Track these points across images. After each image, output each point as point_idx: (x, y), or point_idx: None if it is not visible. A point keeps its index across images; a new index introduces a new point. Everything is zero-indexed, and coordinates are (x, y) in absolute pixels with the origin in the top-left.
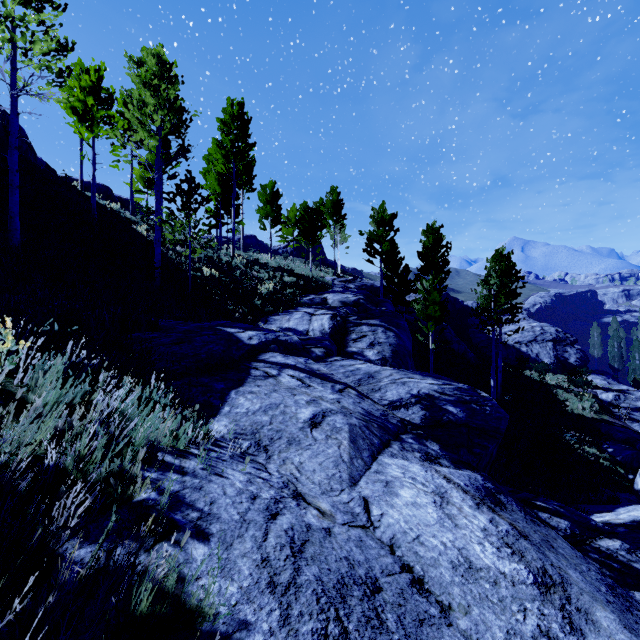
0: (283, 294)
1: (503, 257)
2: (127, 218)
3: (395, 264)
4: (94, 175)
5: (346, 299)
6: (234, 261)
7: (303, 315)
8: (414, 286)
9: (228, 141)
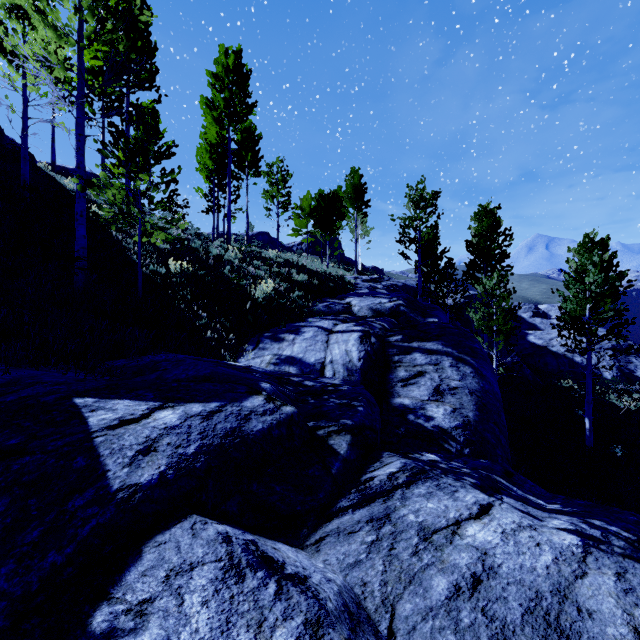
0: (288, 298)
1: (595, 245)
2: (92, 201)
3: (439, 257)
4: (25, 133)
5: (379, 305)
6: (227, 254)
7: (316, 333)
8: (461, 286)
9: (221, 99)
